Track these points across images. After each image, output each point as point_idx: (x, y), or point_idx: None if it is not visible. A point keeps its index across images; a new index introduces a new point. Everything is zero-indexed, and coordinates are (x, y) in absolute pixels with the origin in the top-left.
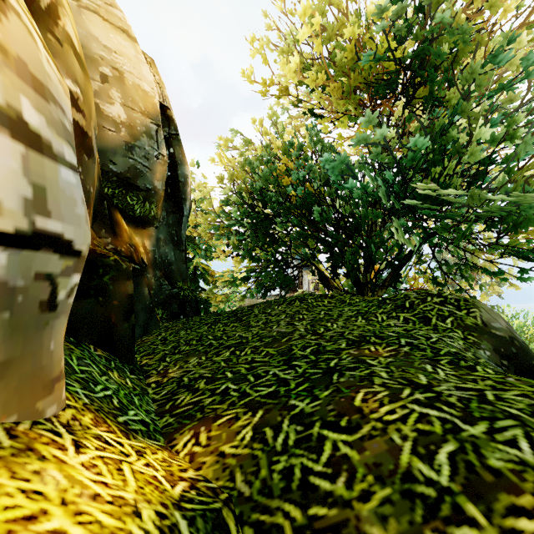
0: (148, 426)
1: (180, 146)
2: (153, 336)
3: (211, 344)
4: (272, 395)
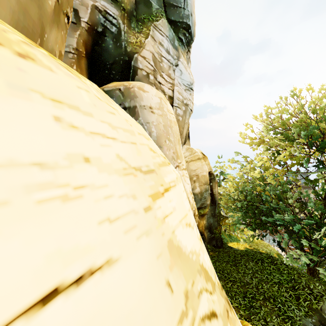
0: None
1: (215, 181)
2: None
3: (226, 276)
4: (237, 307)
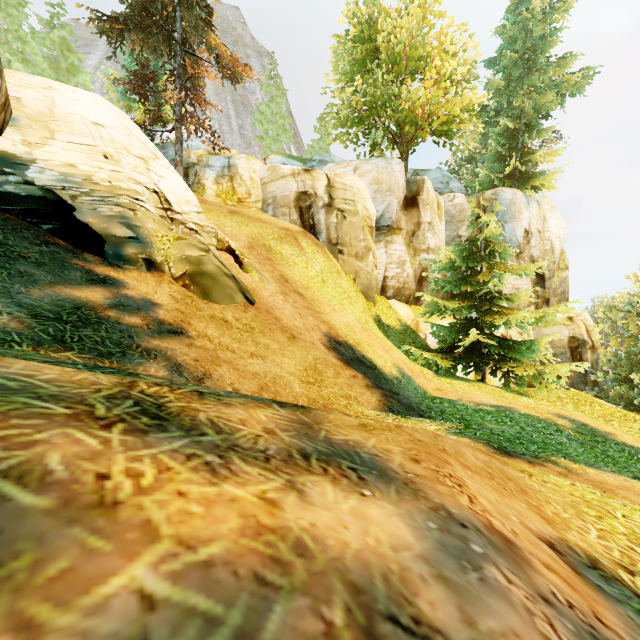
0: None
1: (585, 347)
2: None
3: None
4: None
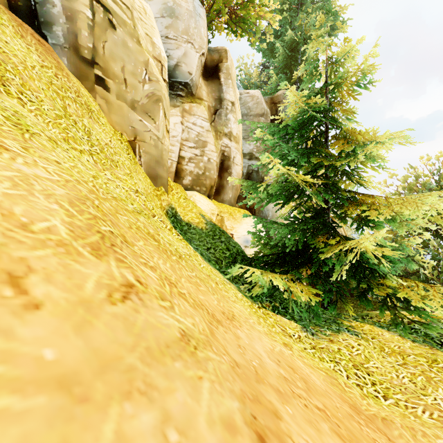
0: None
1: None
2: None
3: None
4: None
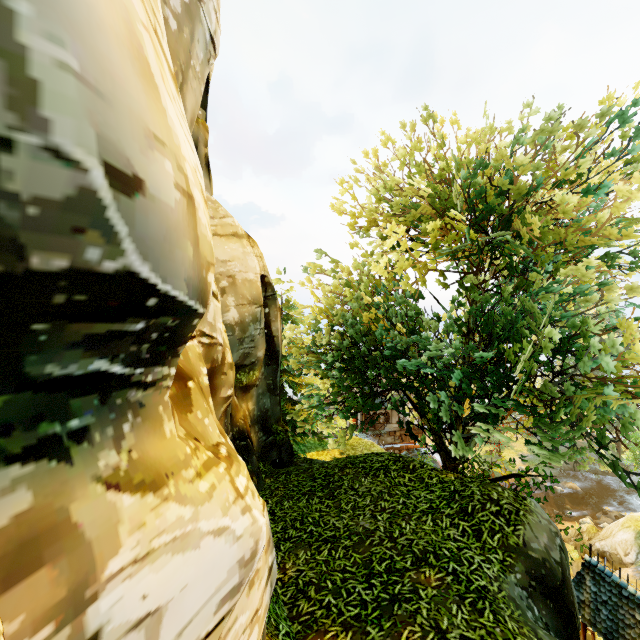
0: (290, 636)
1: (276, 303)
2: None
3: (312, 531)
4: (357, 618)
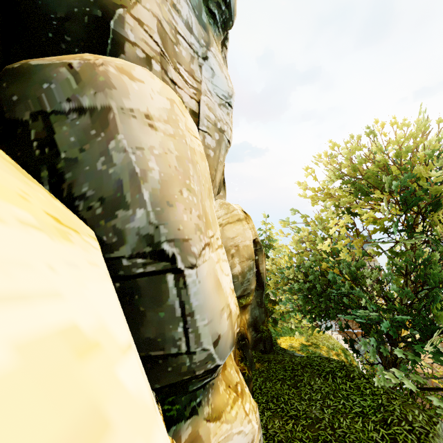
0: None
1: (262, 253)
2: (254, 380)
3: (283, 408)
4: None
